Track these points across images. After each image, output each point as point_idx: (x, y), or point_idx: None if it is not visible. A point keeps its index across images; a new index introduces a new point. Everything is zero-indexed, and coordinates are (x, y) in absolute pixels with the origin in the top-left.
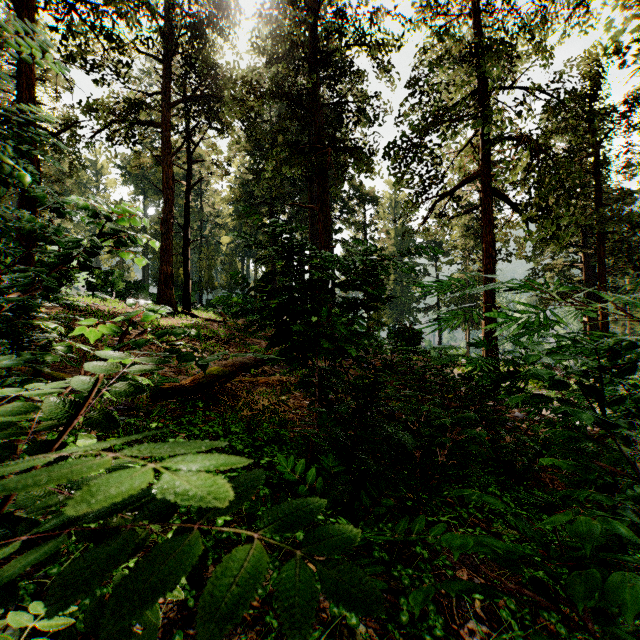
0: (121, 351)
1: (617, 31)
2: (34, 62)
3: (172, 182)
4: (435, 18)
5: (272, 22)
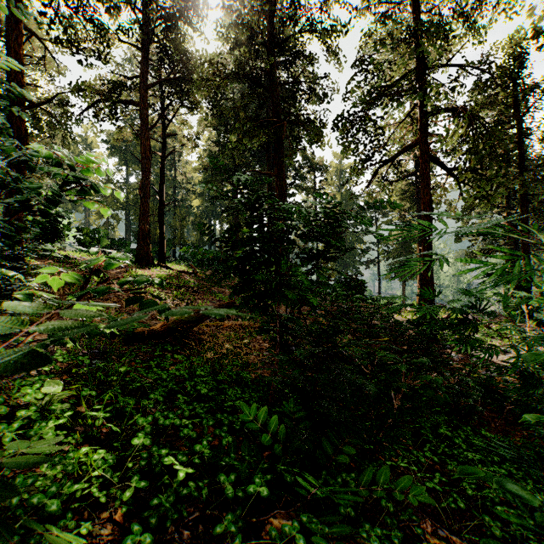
0: (83, 299)
1: (539, 16)
2: (22, 39)
3: (149, 153)
4: (378, 6)
5: (235, 11)
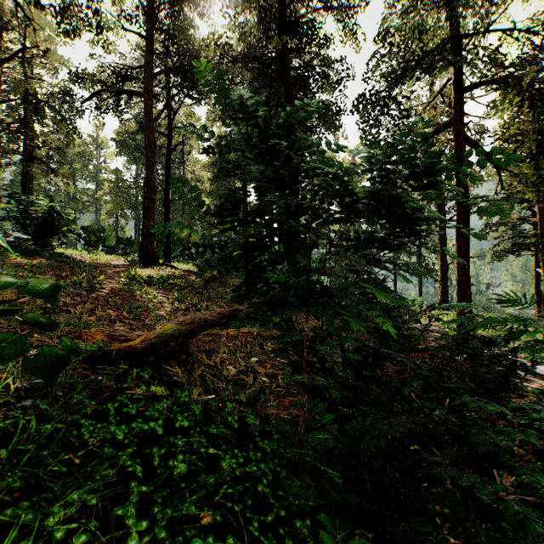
0: None
1: None
2: None
3: (153, 145)
4: None
5: None
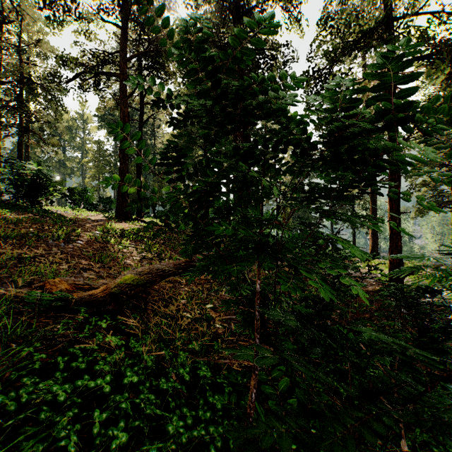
0: None
1: None
2: None
3: (127, 118)
4: None
5: None
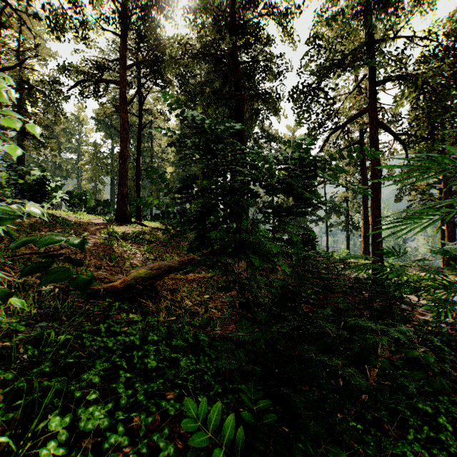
0: None
1: None
2: None
3: (127, 125)
4: None
5: None
